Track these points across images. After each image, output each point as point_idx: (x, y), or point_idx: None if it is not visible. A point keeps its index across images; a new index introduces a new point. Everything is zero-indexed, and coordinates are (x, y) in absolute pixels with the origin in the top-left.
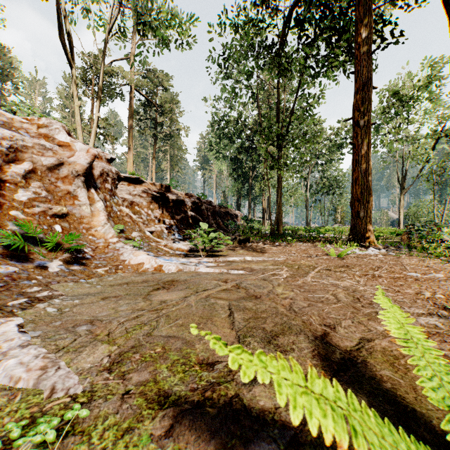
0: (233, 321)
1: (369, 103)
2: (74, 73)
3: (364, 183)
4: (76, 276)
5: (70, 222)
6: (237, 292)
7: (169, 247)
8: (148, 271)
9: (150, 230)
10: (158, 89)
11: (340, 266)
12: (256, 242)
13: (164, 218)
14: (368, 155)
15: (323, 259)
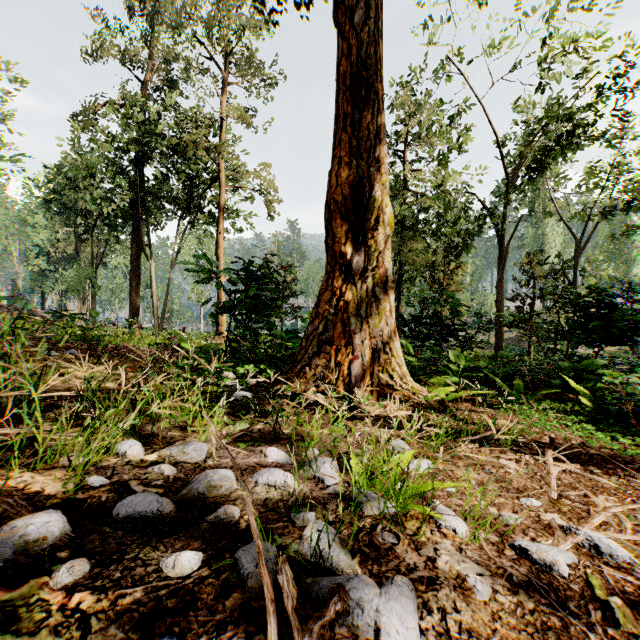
0: None
1: (136, 277)
2: None
3: (134, 312)
4: None
5: None
6: None
7: None
8: None
9: None
10: None
11: None
12: None
13: None
14: (136, 300)
15: None
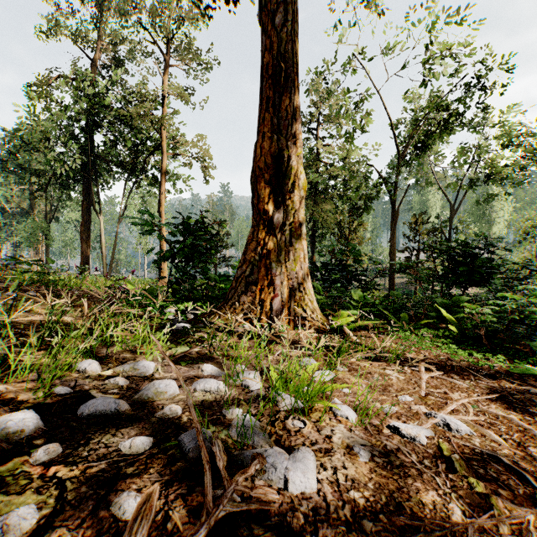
0: None
1: (87, 230)
2: None
3: (84, 261)
4: None
5: None
6: None
7: None
8: None
9: None
10: None
11: None
12: None
13: None
14: (87, 250)
15: None
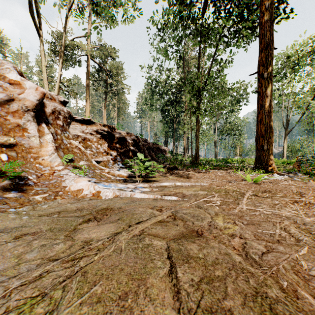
0: (178, 289)
1: (271, 59)
2: (42, 40)
3: (267, 123)
4: (7, 205)
5: (18, 151)
6: (174, 225)
7: (111, 173)
8: (86, 197)
9: (99, 160)
10: (108, 59)
11: (263, 192)
12: (181, 170)
13: (110, 151)
14: (270, 101)
15: (242, 184)
